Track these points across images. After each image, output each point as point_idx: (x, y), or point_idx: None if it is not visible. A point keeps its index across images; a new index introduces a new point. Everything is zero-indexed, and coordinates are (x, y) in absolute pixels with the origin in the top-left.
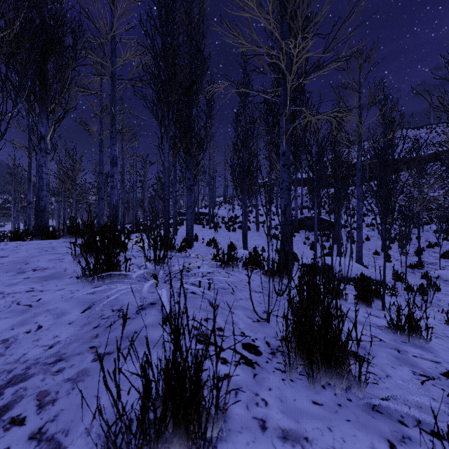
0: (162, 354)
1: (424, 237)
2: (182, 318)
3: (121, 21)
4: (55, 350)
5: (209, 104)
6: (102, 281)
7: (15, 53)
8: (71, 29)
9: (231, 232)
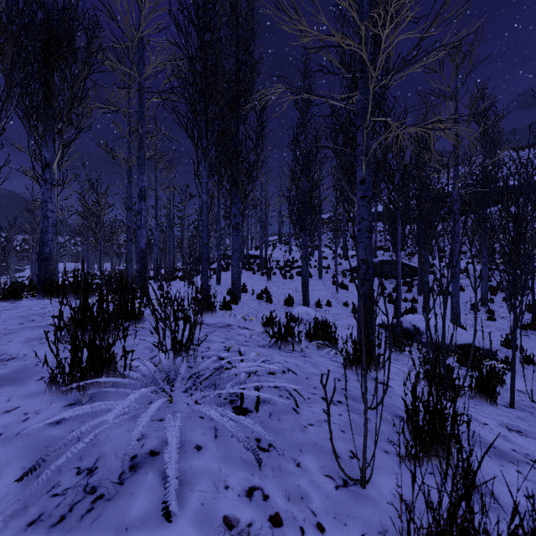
0: None
1: None
2: None
3: (149, 18)
4: None
5: (260, 120)
6: (81, 394)
7: None
8: (83, 26)
9: (288, 280)
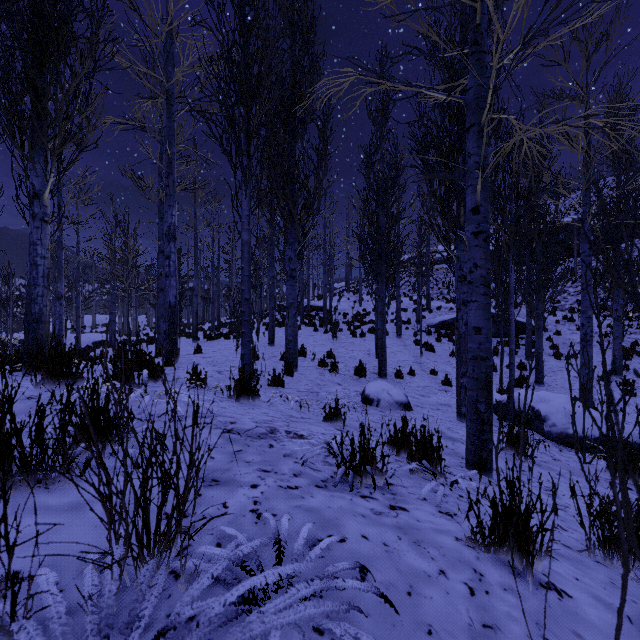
0: None
1: None
2: None
3: (179, 5)
4: None
5: (323, 135)
6: None
7: None
8: (83, 7)
9: (358, 339)
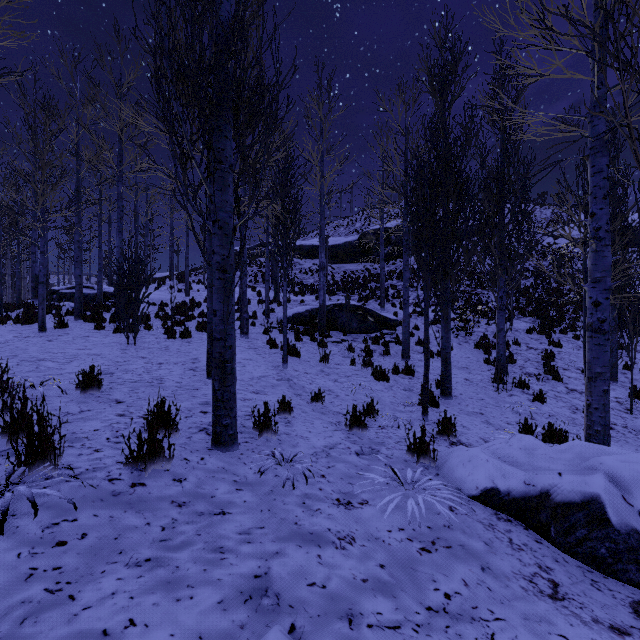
0: None
1: (521, 341)
2: None
3: None
4: None
5: None
6: None
7: None
8: None
9: (178, 340)
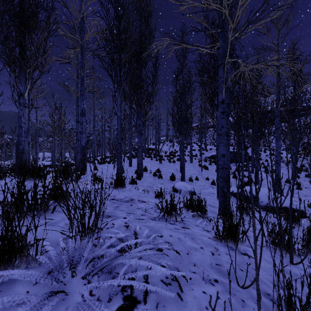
0: None
1: None
2: None
3: (87, 5)
4: None
5: (155, 66)
6: None
7: None
8: (43, 7)
9: (172, 163)
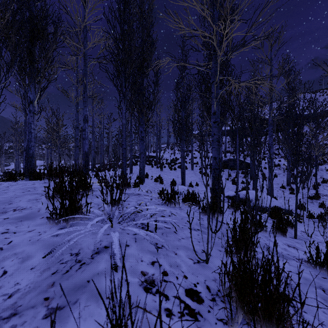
0: (110, 308)
1: (319, 174)
2: (123, 309)
3: (90, 14)
4: (12, 300)
5: (156, 75)
6: (66, 223)
7: (6, 37)
8: (52, 20)
9: (173, 171)
